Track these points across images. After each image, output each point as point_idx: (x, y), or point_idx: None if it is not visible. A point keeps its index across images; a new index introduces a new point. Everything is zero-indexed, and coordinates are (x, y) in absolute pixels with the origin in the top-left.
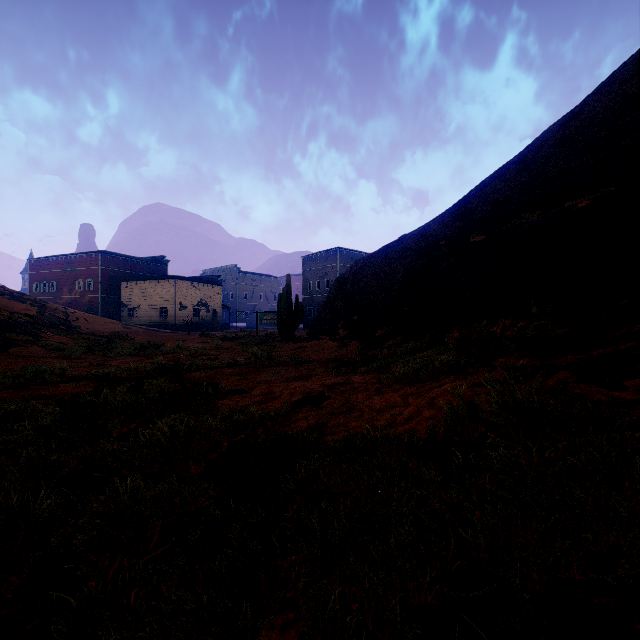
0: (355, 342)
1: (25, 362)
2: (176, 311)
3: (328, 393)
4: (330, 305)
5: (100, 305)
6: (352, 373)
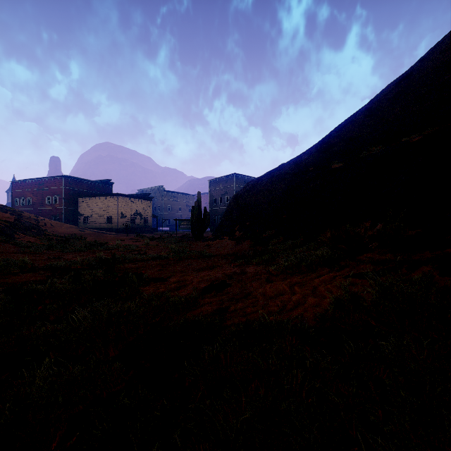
0: (248, 241)
1: None
2: (118, 219)
3: (228, 281)
4: (229, 214)
5: (63, 214)
6: (246, 264)
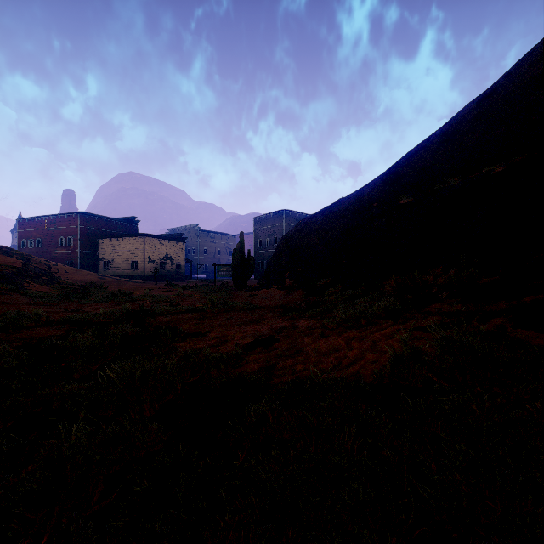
0: (300, 290)
1: (6, 308)
2: (145, 264)
3: (276, 336)
4: (278, 258)
5: (79, 259)
6: (298, 318)
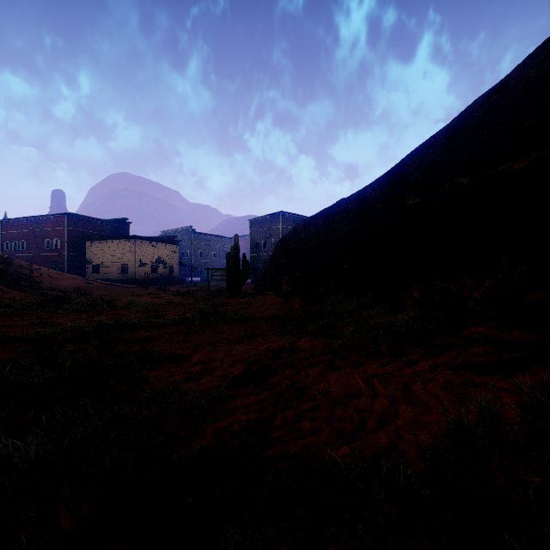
0: (298, 298)
1: None
2: (136, 267)
3: (273, 364)
4: (275, 263)
5: (66, 262)
6: (298, 334)
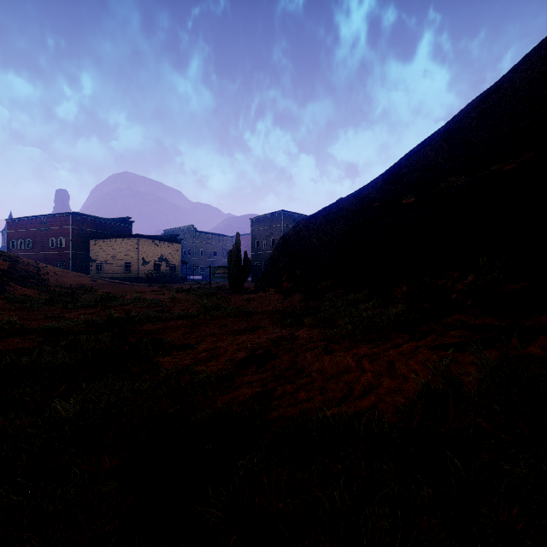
0: (298, 294)
1: None
2: (139, 266)
3: (274, 350)
4: (275, 260)
5: (71, 260)
6: (297, 326)
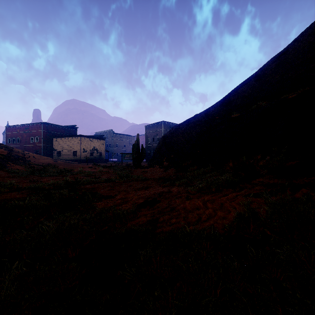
0: (172, 168)
1: None
2: (81, 153)
3: (158, 198)
4: (159, 149)
5: (42, 150)
6: (171, 186)
